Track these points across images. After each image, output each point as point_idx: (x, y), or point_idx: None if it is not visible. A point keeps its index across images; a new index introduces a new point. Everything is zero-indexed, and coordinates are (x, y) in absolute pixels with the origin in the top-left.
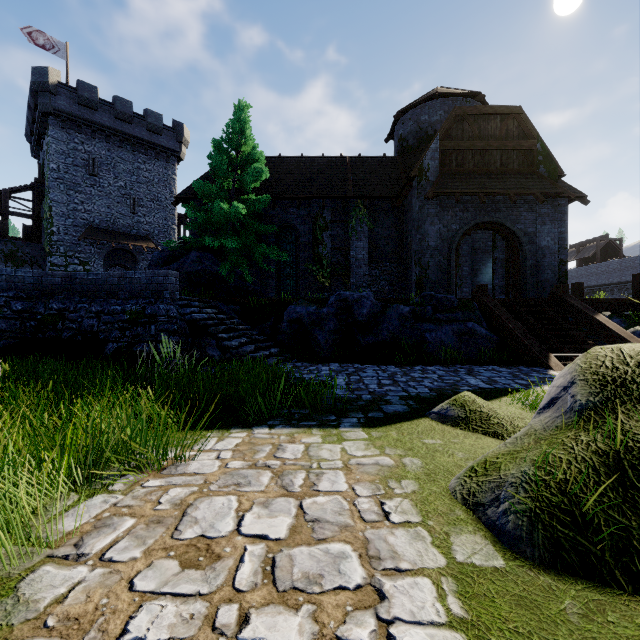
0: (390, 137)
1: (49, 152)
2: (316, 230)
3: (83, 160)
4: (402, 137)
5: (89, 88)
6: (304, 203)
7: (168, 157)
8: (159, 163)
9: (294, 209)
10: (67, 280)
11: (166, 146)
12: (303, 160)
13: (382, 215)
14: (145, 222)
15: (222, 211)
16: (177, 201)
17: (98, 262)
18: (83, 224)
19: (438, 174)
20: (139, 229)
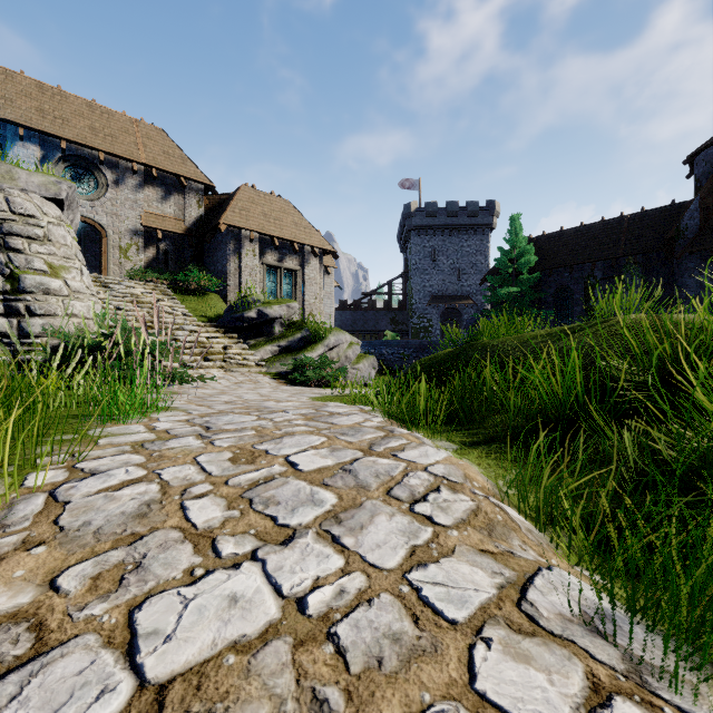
0: (692, 172)
1: (411, 254)
2: (587, 288)
3: (428, 253)
4: (696, 178)
5: (432, 204)
6: (577, 267)
7: (483, 231)
8: (476, 238)
9: (568, 273)
10: (429, 343)
11: (481, 223)
12: (581, 229)
13: (657, 265)
14: (466, 285)
15: (504, 293)
16: (482, 282)
17: (437, 319)
18: (428, 295)
19: (697, 231)
20: (462, 291)
